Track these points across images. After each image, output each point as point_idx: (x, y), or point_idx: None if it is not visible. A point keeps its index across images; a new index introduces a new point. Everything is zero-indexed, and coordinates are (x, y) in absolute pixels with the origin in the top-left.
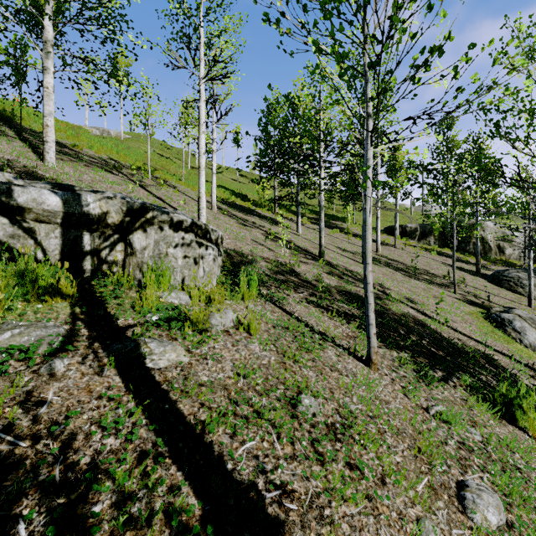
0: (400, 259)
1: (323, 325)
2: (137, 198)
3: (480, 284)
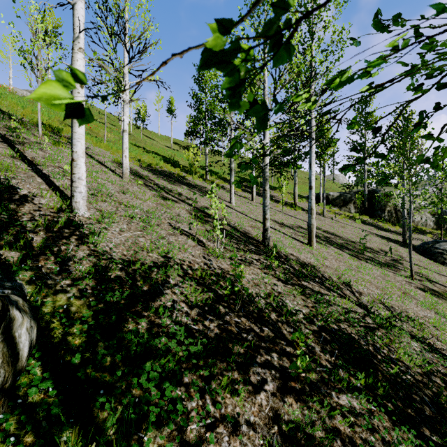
0: (333, 230)
1: None
2: None
3: (416, 258)
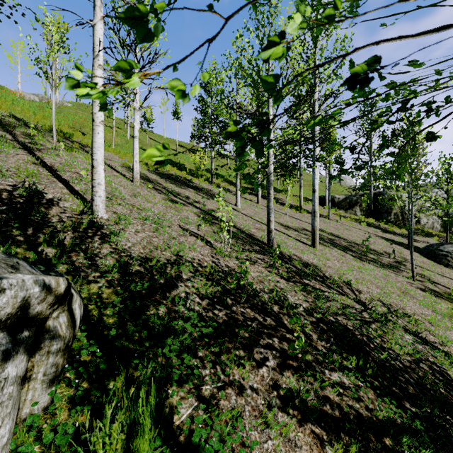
0: (338, 232)
1: None
2: None
3: (420, 260)
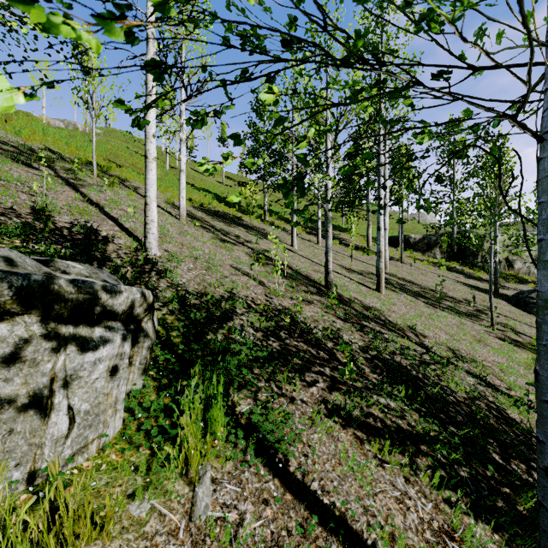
0: (411, 277)
1: (386, 532)
2: (48, 203)
3: (506, 309)
